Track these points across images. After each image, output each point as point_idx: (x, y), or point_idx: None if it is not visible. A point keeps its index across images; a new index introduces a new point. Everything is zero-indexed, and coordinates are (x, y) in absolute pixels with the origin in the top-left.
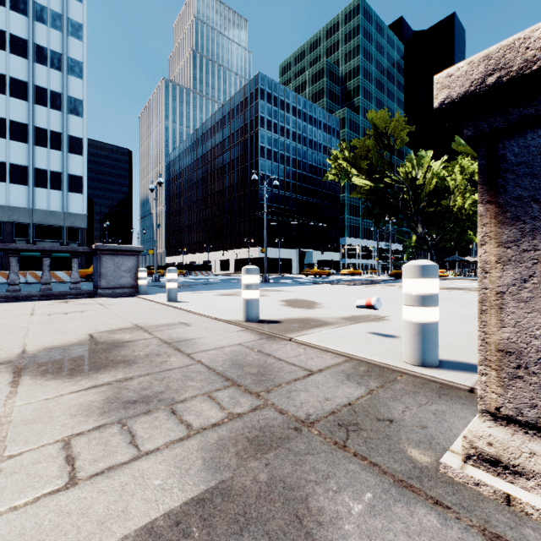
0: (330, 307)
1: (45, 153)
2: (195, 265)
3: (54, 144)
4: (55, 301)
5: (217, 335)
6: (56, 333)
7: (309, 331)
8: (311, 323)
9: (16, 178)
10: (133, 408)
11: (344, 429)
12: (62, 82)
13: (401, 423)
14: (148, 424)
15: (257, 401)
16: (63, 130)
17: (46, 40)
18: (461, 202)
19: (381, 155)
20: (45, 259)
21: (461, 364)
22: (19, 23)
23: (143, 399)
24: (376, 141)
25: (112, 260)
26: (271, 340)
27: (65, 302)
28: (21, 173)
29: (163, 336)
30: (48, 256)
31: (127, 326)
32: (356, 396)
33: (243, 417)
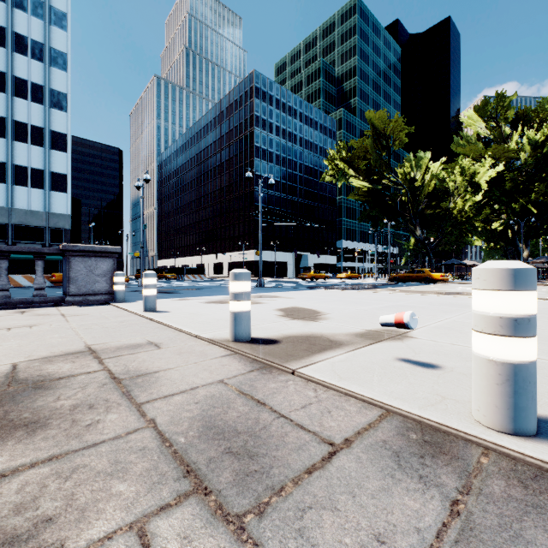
0: (336, 318)
1: (25, 149)
2: (187, 268)
3: (35, 140)
4: (10, 311)
5: (193, 363)
6: None
7: (318, 358)
8: (318, 343)
9: None
10: None
11: None
12: (45, 74)
13: None
14: None
15: None
16: (46, 125)
17: (27, 29)
18: (460, 204)
19: (380, 156)
20: (1, 262)
21: None
22: None
23: None
24: (374, 141)
25: (83, 263)
26: (266, 372)
27: (22, 312)
28: None
29: (116, 367)
30: (6, 258)
31: (75, 349)
32: (432, 523)
33: None
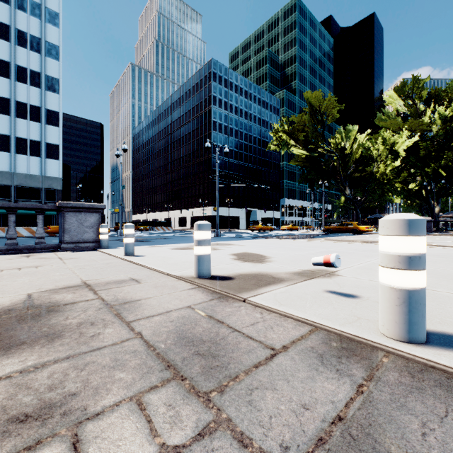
0: (278, 261)
1: (25, 124)
2: (157, 221)
3: (33, 117)
4: (18, 255)
5: (166, 294)
6: None
7: (264, 290)
8: (264, 279)
9: None
10: (15, 435)
11: None
12: (41, 63)
13: None
14: None
15: (205, 414)
16: (42, 104)
17: (26, 26)
18: (382, 168)
19: (315, 129)
20: (10, 216)
21: (452, 338)
22: (2, 10)
23: (40, 411)
24: (311, 117)
25: (75, 217)
26: (224, 301)
27: (27, 256)
28: (4, 141)
29: (107, 297)
30: (13, 213)
31: (74, 284)
32: (342, 398)
33: None
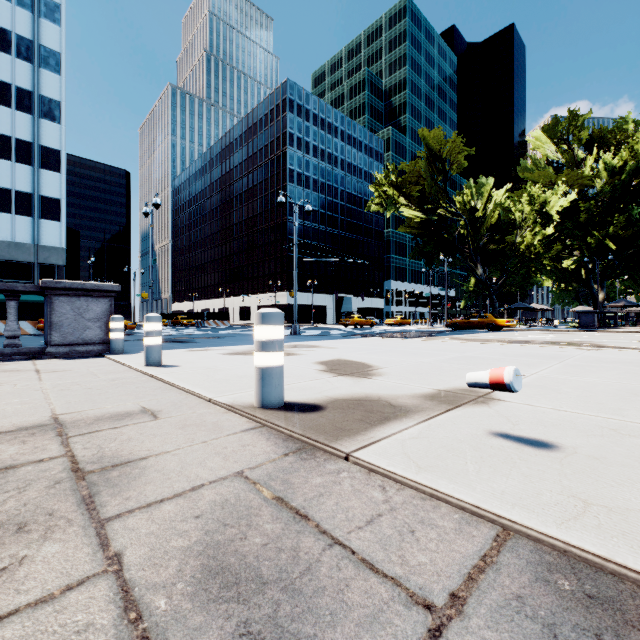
0: (393, 373)
1: (8, 167)
2: (208, 312)
3: (21, 157)
4: None
5: (200, 443)
6: None
7: (380, 433)
8: (376, 409)
9: None
10: None
11: None
12: (33, 76)
13: None
14: None
15: None
16: (34, 139)
17: (10, 22)
18: (529, 238)
19: (435, 181)
20: None
21: None
22: None
23: None
24: (429, 164)
25: (69, 304)
26: (308, 457)
27: None
28: None
29: (85, 451)
30: None
31: (34, 422)
32: None
33: None
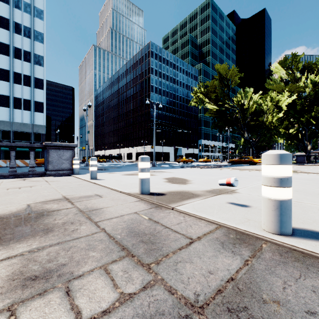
0: (196, 183)
1: (20, 88)
2: (112, 156)
3: (26, 83)
4: (17, 179)
5: (120, 204)
6: (4, 203)
7: (186, 202)
8: (186, 195)
9: (2, 103)
10: (30, 287)
11: (235, 318)
12: (31, 45)
13: (288, 306)
14: (37, 312)
15: (148, 276)
16: (31, 74)
17: (21, 20)
18: (270, 118)
19: (223, 91)
20: (12, 152)
21: (309, 232)
22: (4, 8)
23: (44, 274)
24: (220, 82)
25: (56, 153)
26: (159, 209)
27: (23, 179)
28: (5, 100)
29: (81, 206)
30: (14, 150)
31: (57, 198)
32: (235, 267)
33: (134, 299)
